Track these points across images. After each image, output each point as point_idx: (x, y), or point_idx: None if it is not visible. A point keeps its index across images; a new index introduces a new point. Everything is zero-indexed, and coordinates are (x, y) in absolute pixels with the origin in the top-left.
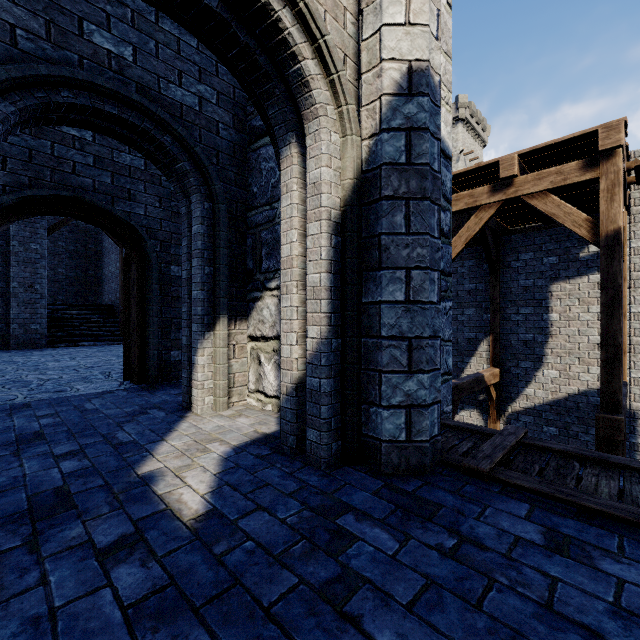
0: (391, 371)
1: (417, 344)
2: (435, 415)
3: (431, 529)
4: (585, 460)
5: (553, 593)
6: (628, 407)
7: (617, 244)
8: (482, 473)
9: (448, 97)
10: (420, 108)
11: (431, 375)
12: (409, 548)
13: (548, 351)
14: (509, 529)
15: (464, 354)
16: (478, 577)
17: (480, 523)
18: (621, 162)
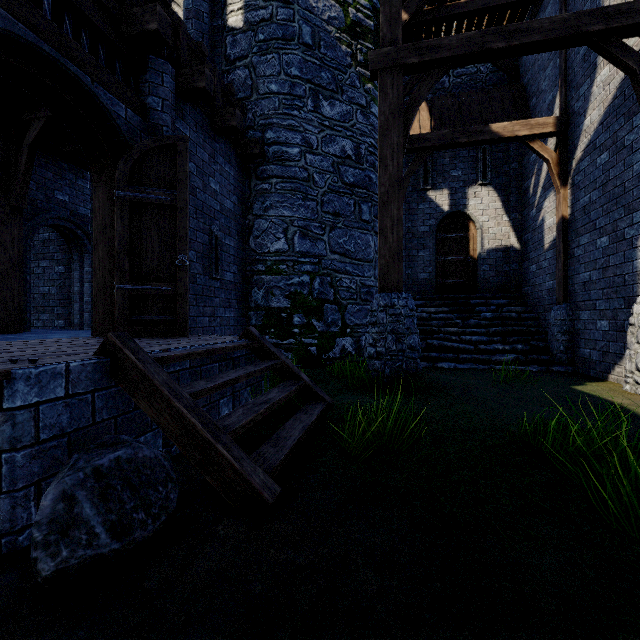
0: None
1: None
2: None
3: None
4: None
5: None
6: None
7: None
8: None
9: None
10: None
11: None
12: None
13: None
14: None
15: None
16: None
17: None
18: None
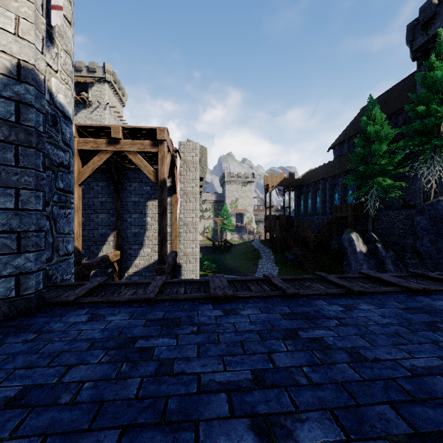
0: (3, 253)
1: (25, 235)
2: (41, 277)
3: (22, 335)
4: (129, 285)
5: (79, 334)
6: (178, 262)
7: (164, 185)
8: (69, 302)
9: (68, 80)
10: (27, 91)
11: (37, 253)
12: (2, 348)
13: (146, 238)
14: (72, 321)
15: (99, 244)
16: (43, 343)
17: (57, 323)
18: (166, 147)
